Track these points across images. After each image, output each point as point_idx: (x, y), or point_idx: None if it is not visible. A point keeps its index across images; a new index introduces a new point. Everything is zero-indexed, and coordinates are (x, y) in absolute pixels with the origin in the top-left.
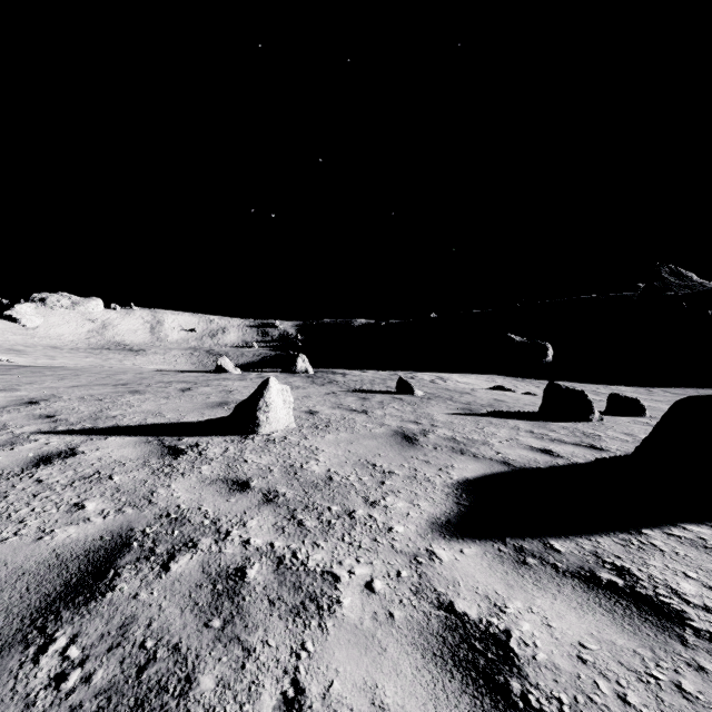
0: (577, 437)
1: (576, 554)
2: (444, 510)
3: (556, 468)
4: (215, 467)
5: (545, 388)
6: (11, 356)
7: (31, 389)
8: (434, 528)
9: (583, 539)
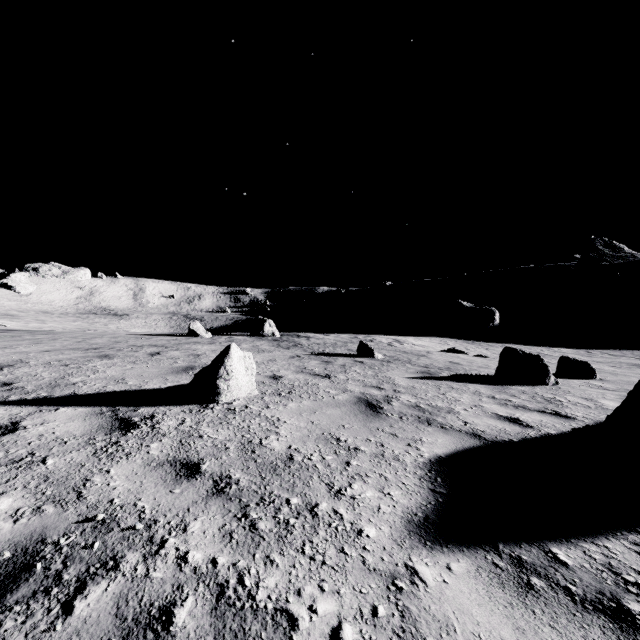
0: (540, 403)
1: (588, 569)
2: (419, 501)
3: (530, 442)
4: (165, 445)
5: (501, 353)
6: (5, 320)
7: (1, 354)
8: (411, 530)
9: (588, 543)
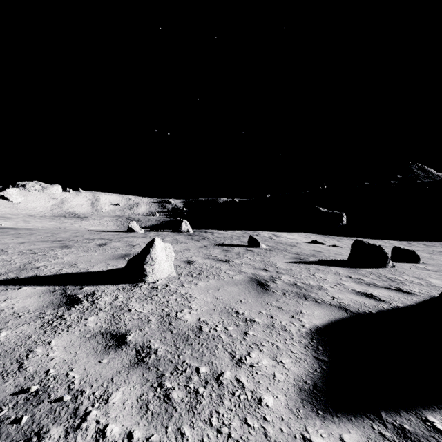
0: (385, 281)
1: None
2: (307, 368)
3: (385, 313)
4: (100, 318)
5: (353, 244)
6: (1, 221)
7: None
8: (304, 399)
9: None
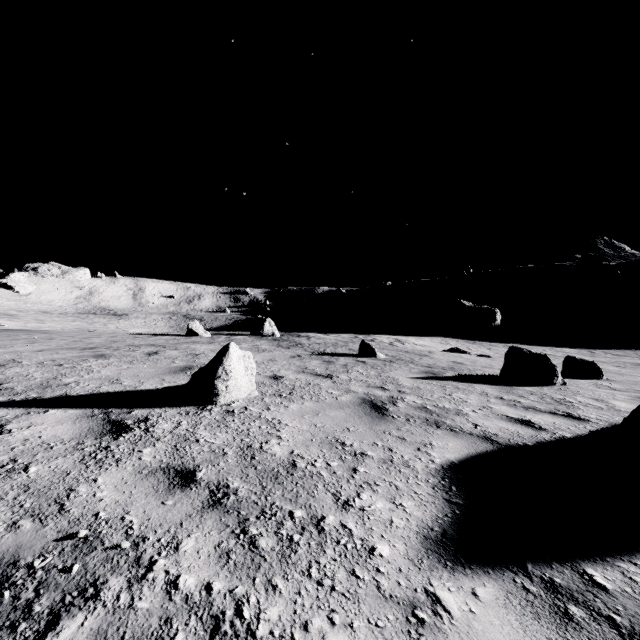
0: (550, 404)
1: (631, 594)
2: (435, 513)
3: (545, 446)
4: (159, 450)
5: (507, 352)
6: (3, 320)
7: None
8: (428, 548)
9: (626, 562)
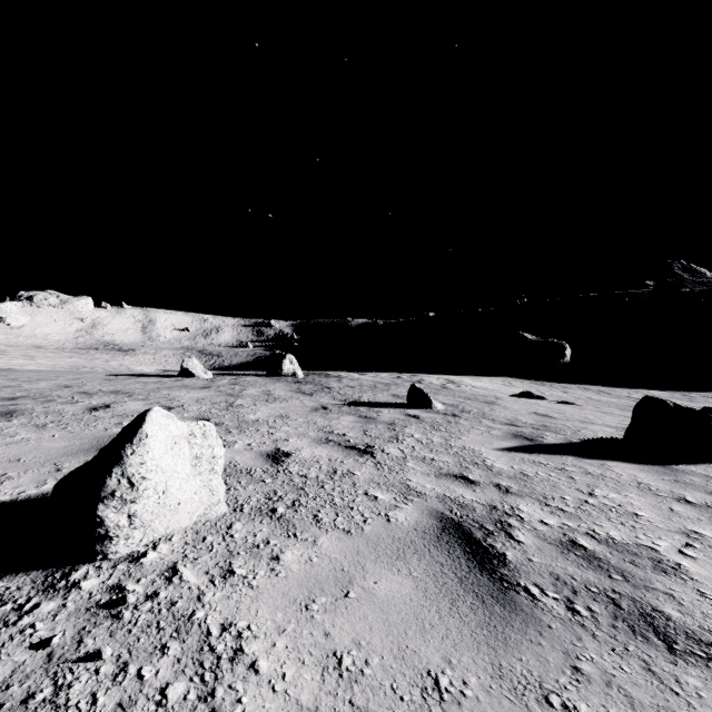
0: None
1: None
2: None
3: None
4: None
5: (639, 406)
6: None
7: None
8: None
9: None
